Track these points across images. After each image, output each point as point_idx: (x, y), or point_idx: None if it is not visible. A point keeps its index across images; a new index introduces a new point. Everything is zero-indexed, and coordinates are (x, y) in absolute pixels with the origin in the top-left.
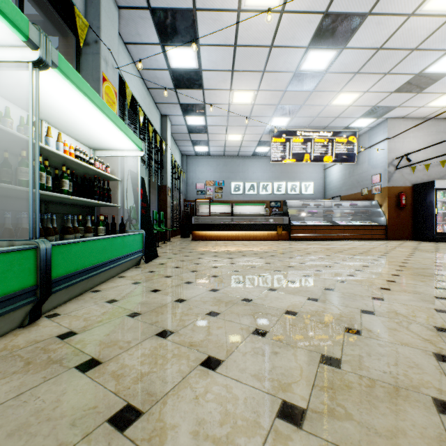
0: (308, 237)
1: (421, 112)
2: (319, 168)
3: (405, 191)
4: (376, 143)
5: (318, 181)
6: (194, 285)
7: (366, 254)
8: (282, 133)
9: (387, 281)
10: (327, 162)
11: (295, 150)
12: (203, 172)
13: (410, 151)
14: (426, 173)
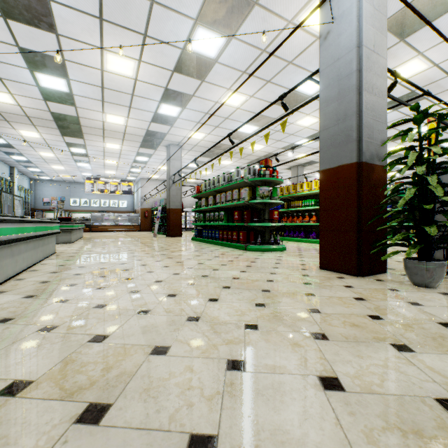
0: (101, 230)
1: (152, 178)
2: None
3: (149, 210)
4: (139, 188)
5: (130, 200)
6: None
7: (95, 234)
8: (92, 178)
9: None
10: (119, 194)
11: (100, 187)
12: (49, 191)
13: (151, 193)
14: None
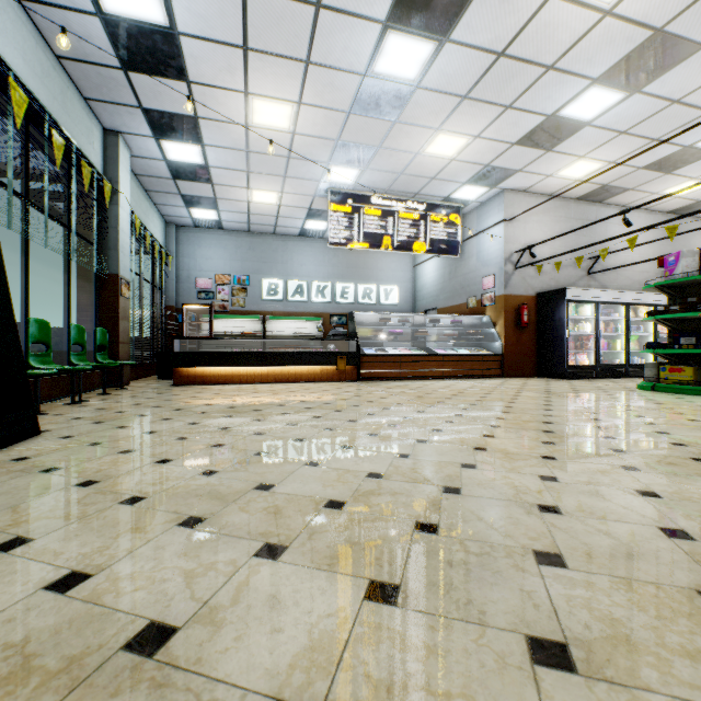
0: (389, 374)
1: (548, 185)
2: (406, 264)
3: (527, 302)
4: (489, 228)
5: (404, 284)
6: (19, 557)
7: (482, 406)
8: (347, 197)
9: (542, 481)
10: (419, 252)
11: (368, 229)
12: (209, 258)
13: (533, 243)
14: (553, 277)
